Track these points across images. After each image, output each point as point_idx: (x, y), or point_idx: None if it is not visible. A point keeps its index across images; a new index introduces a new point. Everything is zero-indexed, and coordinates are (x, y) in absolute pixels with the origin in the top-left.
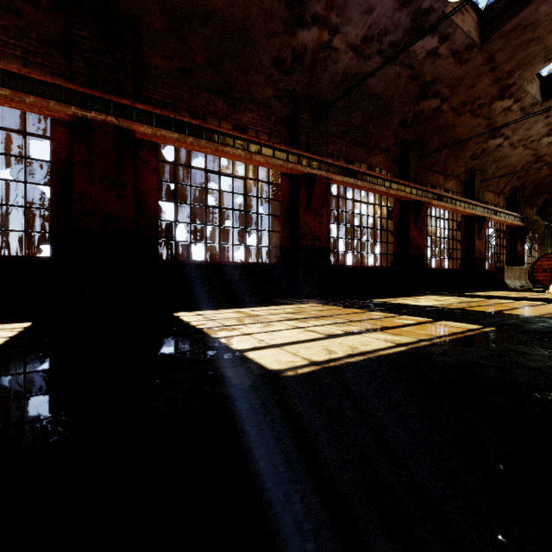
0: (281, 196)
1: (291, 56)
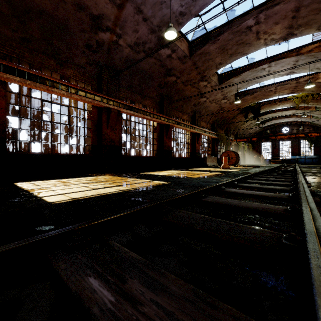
0: (92, 117)
1: (96, 44)
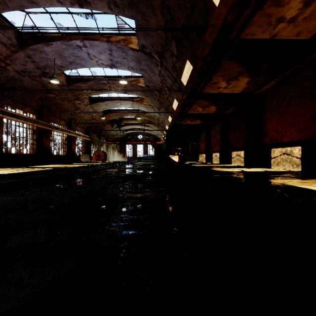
0: None
1: None
